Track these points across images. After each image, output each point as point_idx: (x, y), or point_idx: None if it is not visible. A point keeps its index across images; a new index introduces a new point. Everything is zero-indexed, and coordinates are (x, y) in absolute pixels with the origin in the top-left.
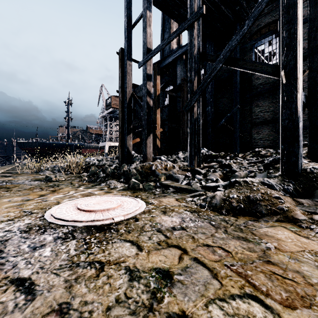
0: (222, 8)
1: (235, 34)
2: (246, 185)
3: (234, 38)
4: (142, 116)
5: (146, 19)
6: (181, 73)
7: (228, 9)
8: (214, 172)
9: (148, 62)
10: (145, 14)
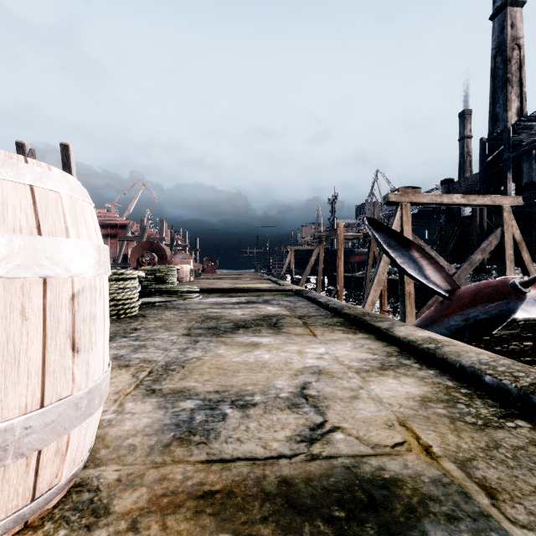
0: None
1: None
2: None
3: None
4: (463, 219)
5: (506, 179)
6: (529, 171)
7: None
8: None
9: None
10: (506, 175)
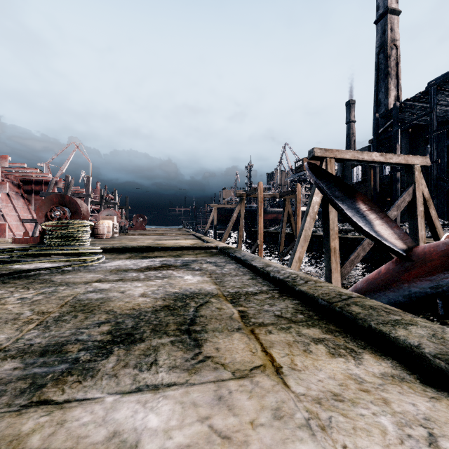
0: None
1: None
2: None
3: None
4: (355, 184)
5: (396, 149)
6: (406, 145)
7: None
8: (445, 232)
9: (397, 172)
10: (395, 146)
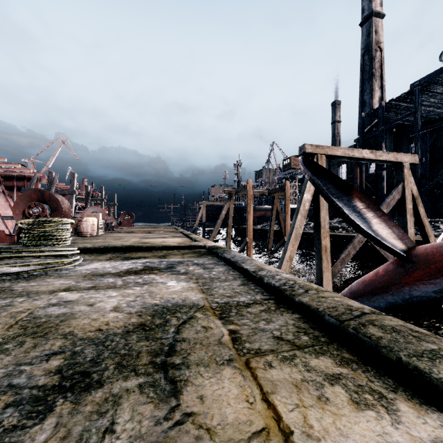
0: (437, 110)
1: (439, 176)
2: (441, 231)
3: (438, 177)
4: None
5: (381, 147)
6: (391, 145)
7: (442, 110)
8: None
9: (382, 171)
10: (381, 145)
